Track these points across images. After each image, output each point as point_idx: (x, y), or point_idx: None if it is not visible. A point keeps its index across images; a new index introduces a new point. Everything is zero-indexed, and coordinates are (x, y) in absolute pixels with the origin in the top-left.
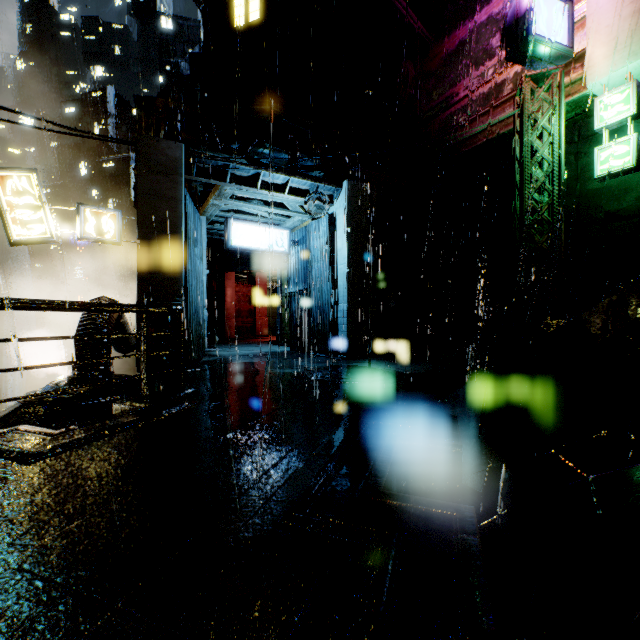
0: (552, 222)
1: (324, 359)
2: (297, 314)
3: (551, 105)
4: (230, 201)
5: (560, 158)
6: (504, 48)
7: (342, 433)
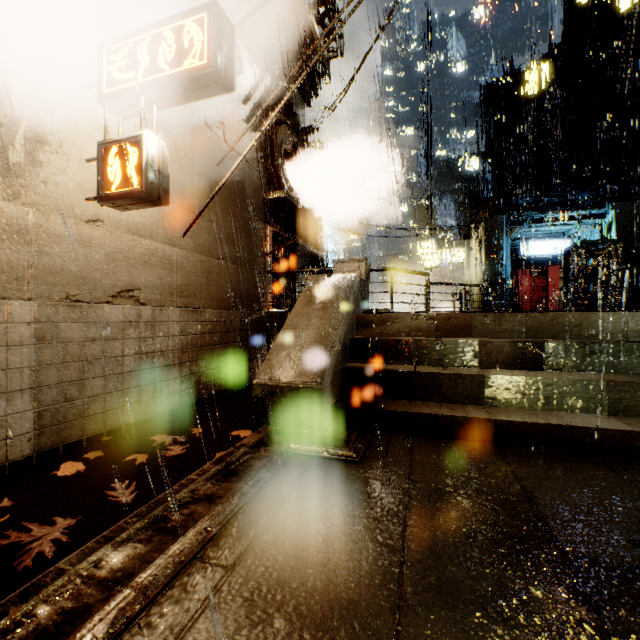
0: None
1: None
2: None
3: None
4: (527, 229)
5: None
6: None
7: None
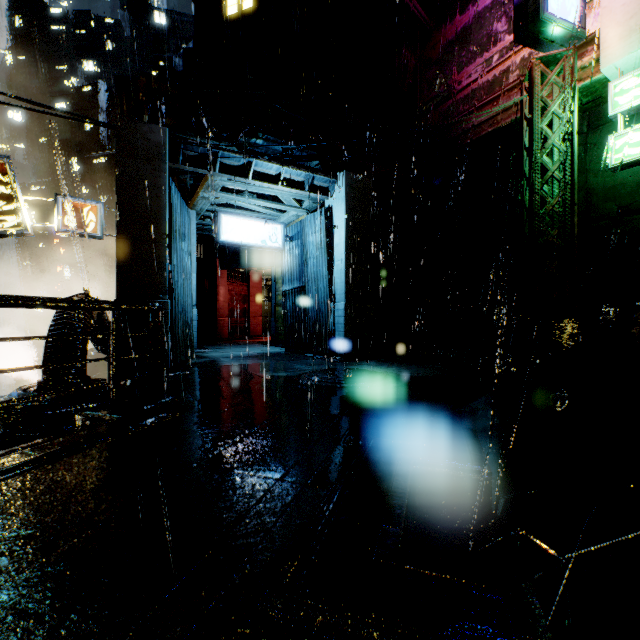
0: (564, 214)
1: (320, 361)
2: (292, 313)
3: (563, 89)
4: (221, 193)
5: (573, 146)
6: (510, 33)
7: (342, 454)
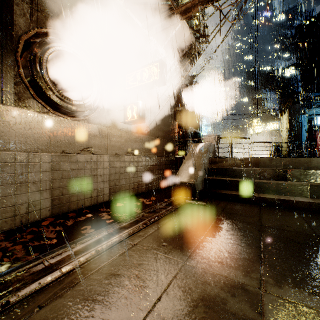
0: None
1: None
2: None
3: None
4: (317, 110)
5: None
6: None
7: None
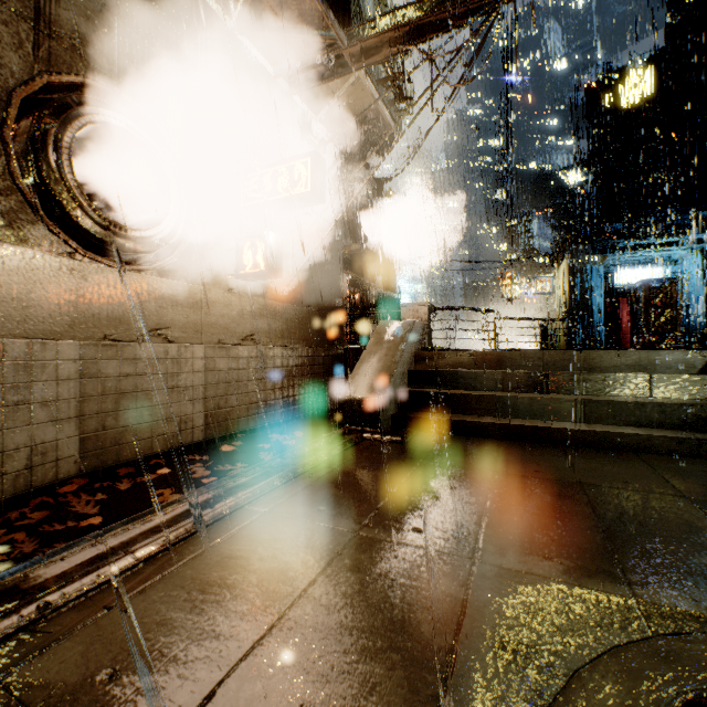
0: None
1: None
2: None
3: None
4: (620, 256)
5: None
6: None
7: None
